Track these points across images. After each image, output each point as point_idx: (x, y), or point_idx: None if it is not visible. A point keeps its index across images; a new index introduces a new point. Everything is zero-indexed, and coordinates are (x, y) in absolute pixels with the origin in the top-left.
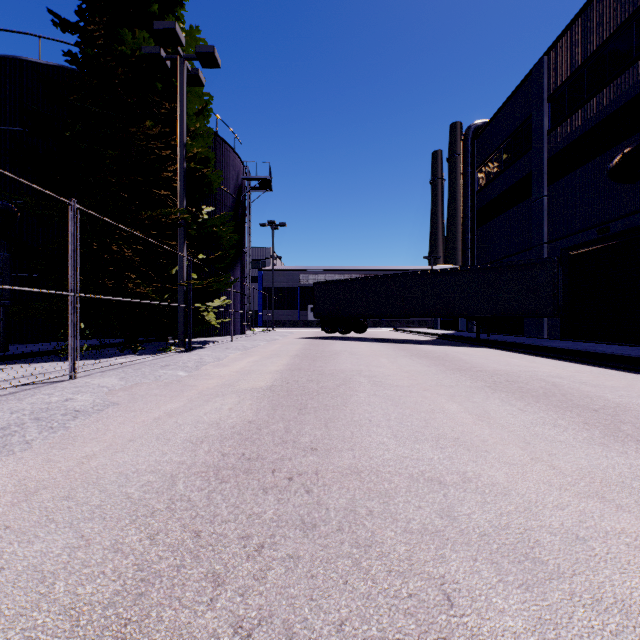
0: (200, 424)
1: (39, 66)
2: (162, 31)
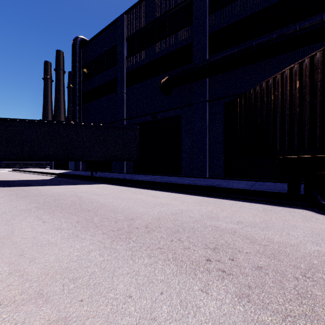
0: None
1: None
2: None
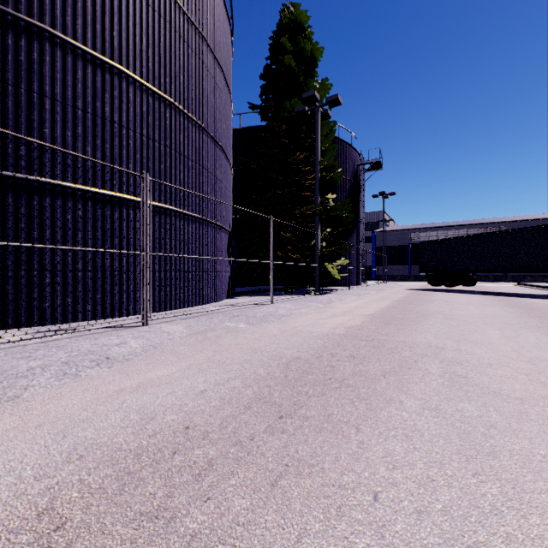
0: (334, 323)
1: (240, 130)
2: (306, 98)
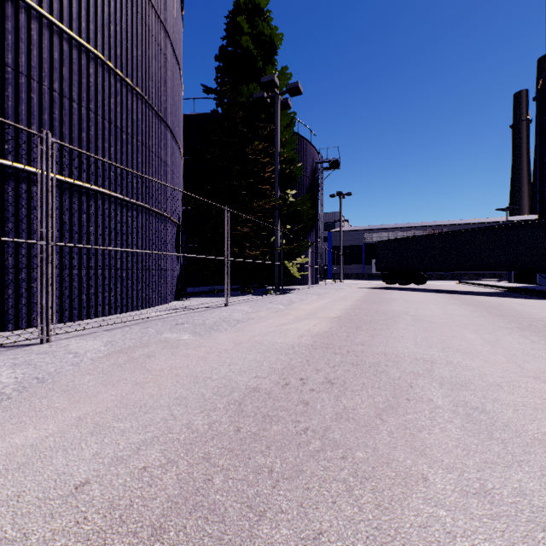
0: (299, 330)
1: (194, 117)
2: (266, 82)
